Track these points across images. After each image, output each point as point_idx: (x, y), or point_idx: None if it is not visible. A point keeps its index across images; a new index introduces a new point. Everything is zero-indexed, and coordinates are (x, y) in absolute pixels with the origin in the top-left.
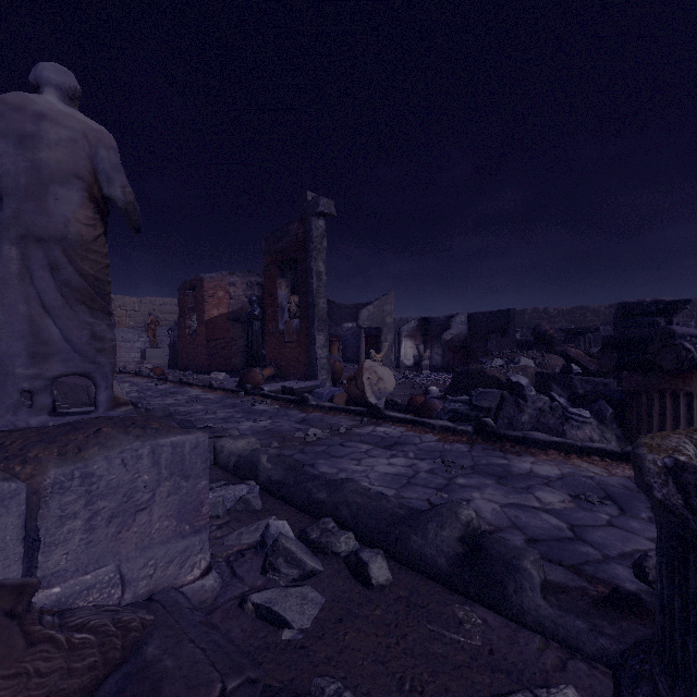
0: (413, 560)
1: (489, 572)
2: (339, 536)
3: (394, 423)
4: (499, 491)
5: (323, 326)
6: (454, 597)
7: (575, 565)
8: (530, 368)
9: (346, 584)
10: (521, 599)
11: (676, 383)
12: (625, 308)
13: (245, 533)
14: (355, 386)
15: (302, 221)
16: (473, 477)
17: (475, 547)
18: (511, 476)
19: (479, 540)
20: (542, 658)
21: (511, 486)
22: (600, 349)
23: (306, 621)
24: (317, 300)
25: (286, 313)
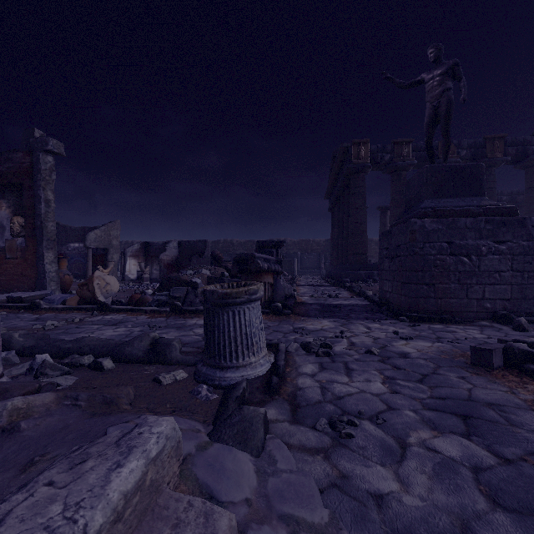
0: (126, 358)
1: (160, 350)
2: (84, 357)
3: (119, 312)
4: (177, 332)
5: (53, 245)
6: (145, 365)
7: (199, 347)
8: (206, 275)
9: (90, 373)
10: (171, 355)
11: (257, 278)
12: (259, 243)
13: (14, 370)
14: (87, 289)
15: (28, 152)
16: (165, 329)
17: (155, 343)
18: (185, 326)
19: (157, 340)
20: (176, 369)
21: (183, 330)
22: (233, 263)
23: (69, 383)
24: (46, 223)
25: (8, 231)
